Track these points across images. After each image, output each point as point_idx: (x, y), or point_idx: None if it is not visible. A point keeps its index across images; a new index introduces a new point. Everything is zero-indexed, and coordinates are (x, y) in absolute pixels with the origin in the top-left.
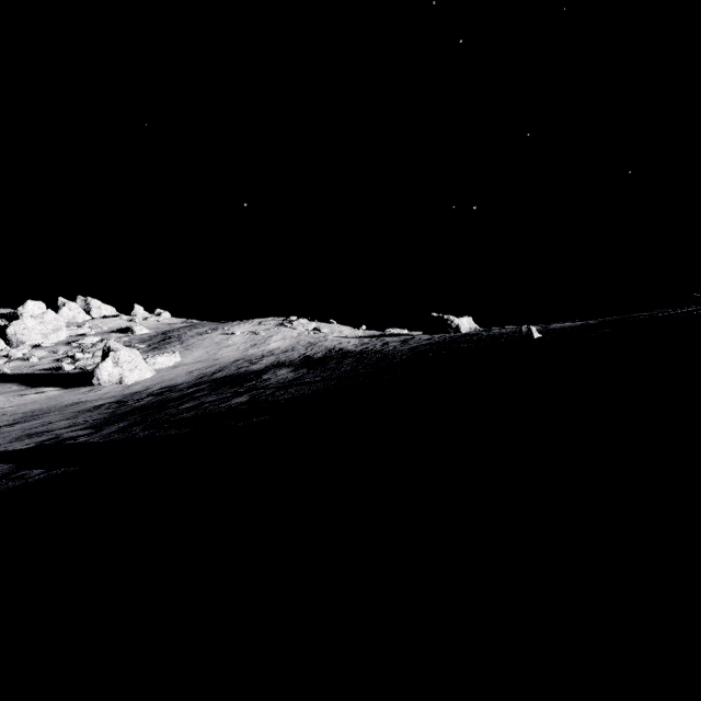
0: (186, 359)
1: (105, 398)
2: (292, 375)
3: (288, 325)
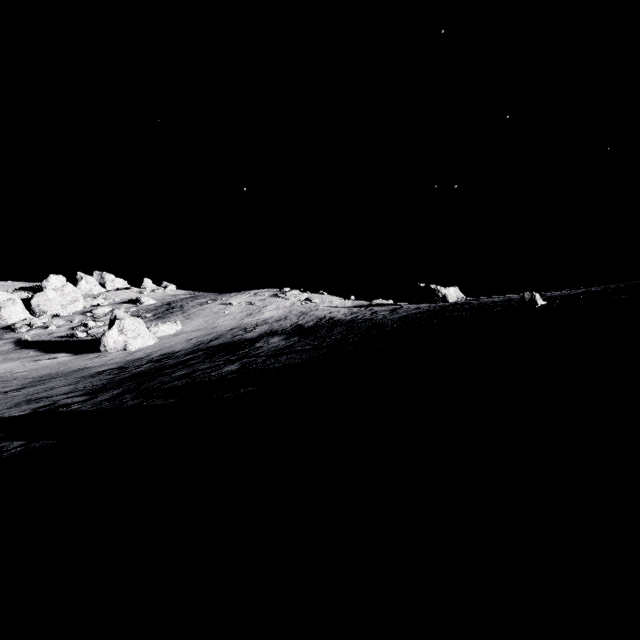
0: (186, 328)
1: (109, 364)
2: (284, 343)
3: (281, 296)
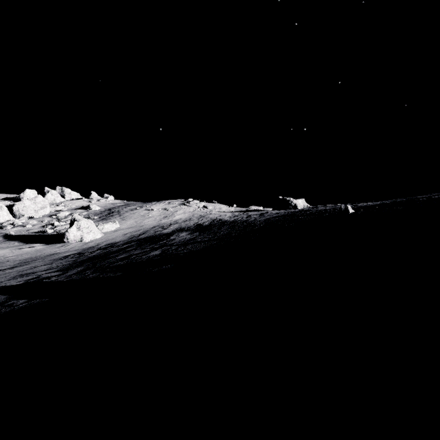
0: (123, 226)
1: (71, 250)
2: (189, 236)
3: (187, 204)
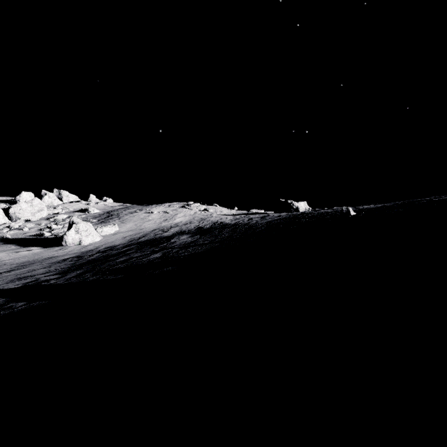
0: (122, 229)
1: (70, 254)
2: (190, 239)
3: (187, 207)
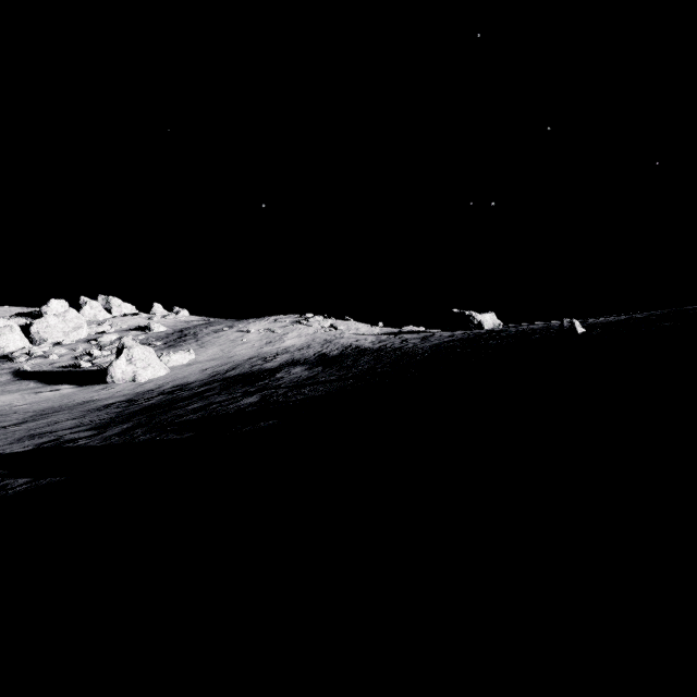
0: (201, 357)
1: (117, 396)
2: (307, 373)
3: (304, 323)
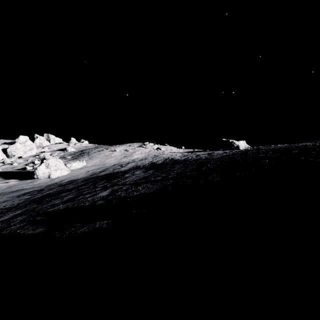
0: (88, 164)
1: (36, 186)
2: (143, 174)
3: (144, 146)
